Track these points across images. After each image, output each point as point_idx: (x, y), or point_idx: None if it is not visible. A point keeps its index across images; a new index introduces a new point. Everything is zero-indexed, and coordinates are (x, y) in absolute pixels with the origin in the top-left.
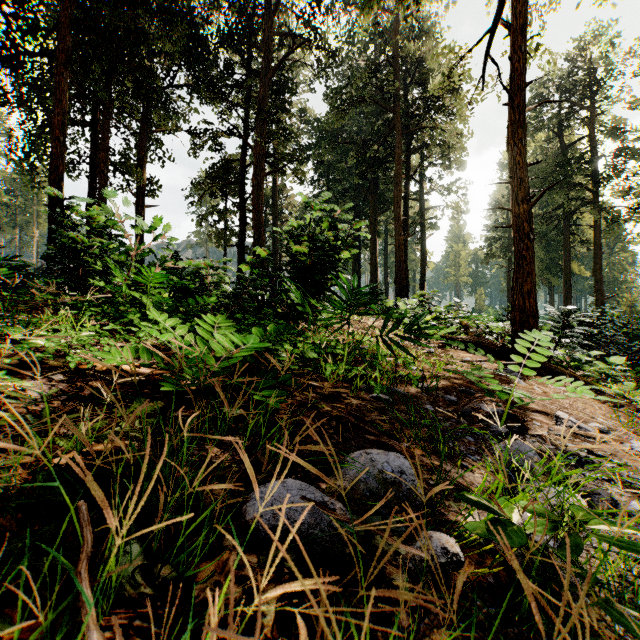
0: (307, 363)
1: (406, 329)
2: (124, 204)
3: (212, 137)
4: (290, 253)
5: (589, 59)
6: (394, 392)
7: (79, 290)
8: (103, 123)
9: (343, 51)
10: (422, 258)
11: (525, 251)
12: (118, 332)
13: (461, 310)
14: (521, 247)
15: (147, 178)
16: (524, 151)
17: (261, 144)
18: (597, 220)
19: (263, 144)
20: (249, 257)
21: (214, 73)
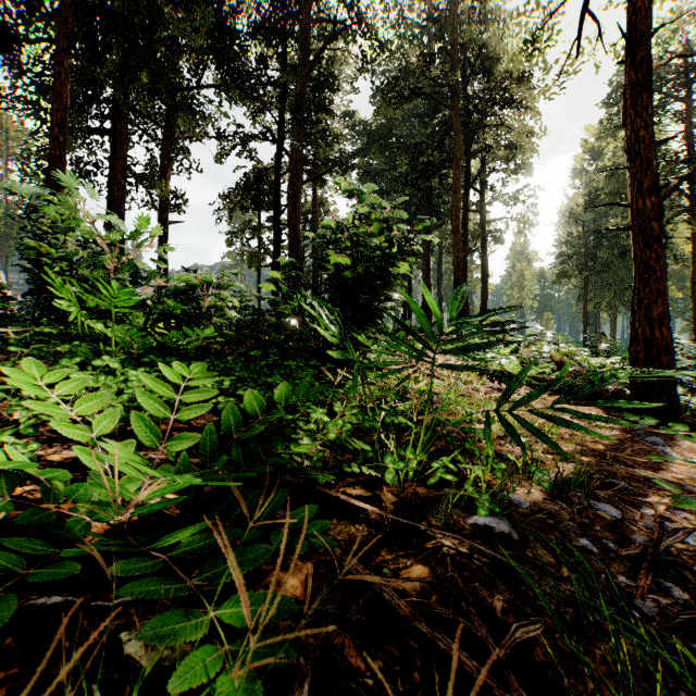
0: (350, 451)
1: (557, 400)
2: (89, 195)
3: (243, 143)
4: (327, 265)
5: (686, 39)
6: (509, 504)
7: (51, 318)
8: (120, 128)
9: (392, 43)
10: (483, 278)
11: (653, 261)
12: (52, 385)
13: (546, 341)
14: (647, 256)
15: (171, 191)
16: (650, 123)
17: (298, 148)
18: (695, 231)
19: (300, 148)
20: (273, 273)
21: (245, 70)
